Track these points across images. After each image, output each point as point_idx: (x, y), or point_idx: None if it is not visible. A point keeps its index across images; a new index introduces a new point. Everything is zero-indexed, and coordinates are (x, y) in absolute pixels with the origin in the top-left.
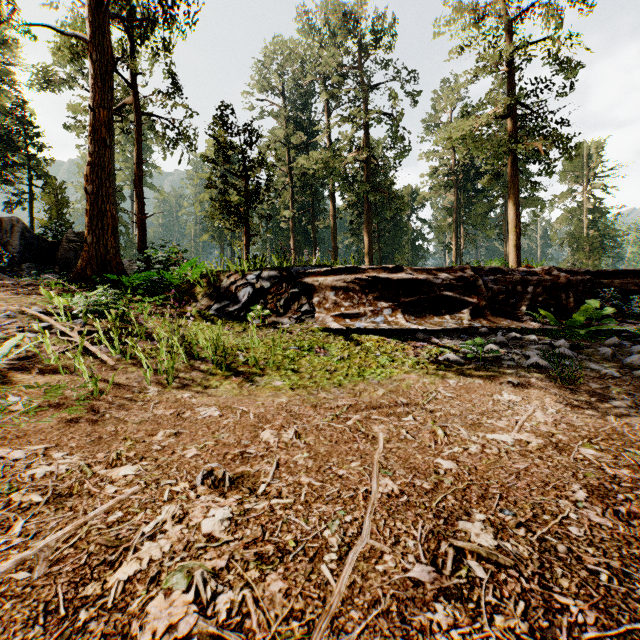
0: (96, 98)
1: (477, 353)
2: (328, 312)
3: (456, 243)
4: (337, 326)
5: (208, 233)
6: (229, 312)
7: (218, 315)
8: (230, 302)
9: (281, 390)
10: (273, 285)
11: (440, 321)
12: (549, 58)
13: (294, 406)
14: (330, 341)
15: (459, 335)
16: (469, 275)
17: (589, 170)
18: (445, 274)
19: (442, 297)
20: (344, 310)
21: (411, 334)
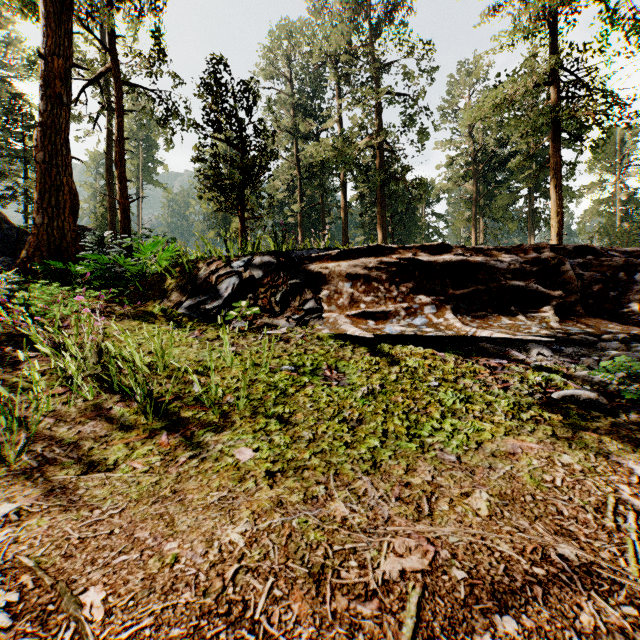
0: (50, 43)
1: (617, 383)
2: (342, 310)
3: (476, 238)
4: (358, 332)
5: (214, 230)
6: (205, 311)
7: (189, 315)
8: (208, 297)
9: (246, 479)
10: (267, 274)
11: (513, 324)
12: (600, 11)
13: (257, 583)
14: (347, 356)
15: (549, 346)
16: (549, 256)
17: (622, 158)
18: (511, 255)
19: (509, 288)
20: (365, 307)
21: (471, 344)
